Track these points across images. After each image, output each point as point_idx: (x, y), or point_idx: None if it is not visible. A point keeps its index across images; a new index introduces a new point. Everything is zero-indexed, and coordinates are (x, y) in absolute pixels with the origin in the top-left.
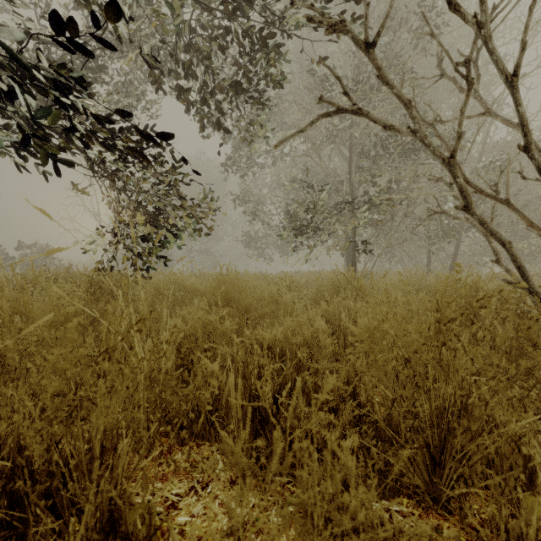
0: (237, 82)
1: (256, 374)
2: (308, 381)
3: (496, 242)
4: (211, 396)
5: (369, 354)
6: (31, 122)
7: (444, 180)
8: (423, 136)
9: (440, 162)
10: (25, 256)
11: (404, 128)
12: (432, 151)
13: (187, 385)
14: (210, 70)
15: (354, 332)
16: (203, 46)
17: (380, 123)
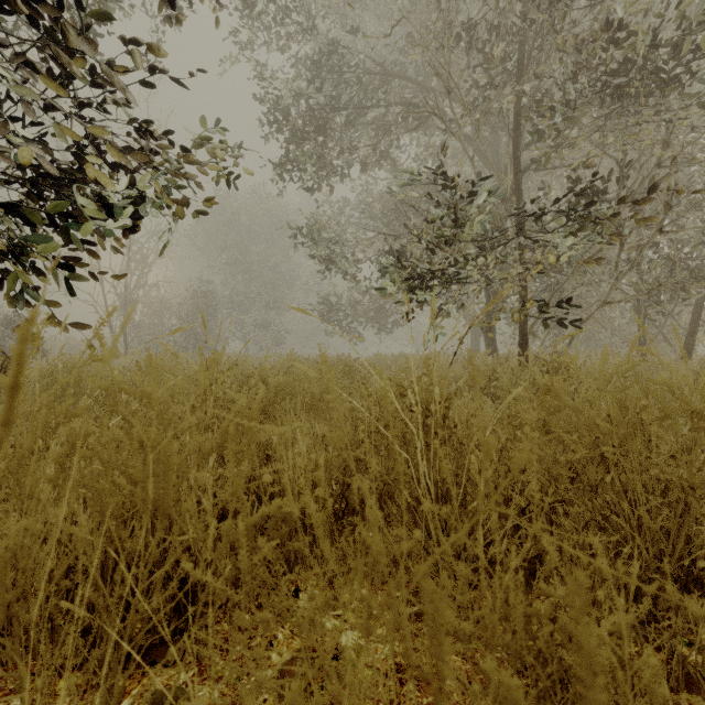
0: None
1: None
2: None
3: None
4: None
5: None
6: None
7: None
8: None
9: None
10: None
11: None
12: None
13: None
14: None
15: None
16: None
17: None
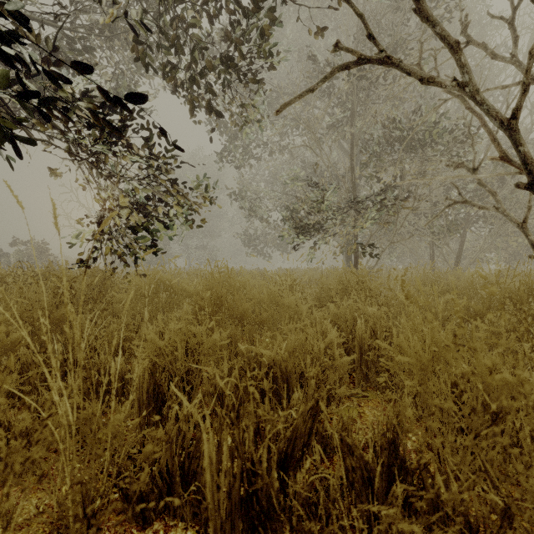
0: (233, 60)
1: (252, 433)
2: (323, 418)
3: (501, 237)
4: (187, 451)
5: (422, 395)
6: (2, 102)
7: (465, 165)
8: (473, 91)
9: (497, 125)
10: (19, 252)
11: (448, 81)
12: (485, 111)
13: (163, 418)
14: (203, 46)
15: (376, 346)
16: (194, 19)
17: (416, 76)
